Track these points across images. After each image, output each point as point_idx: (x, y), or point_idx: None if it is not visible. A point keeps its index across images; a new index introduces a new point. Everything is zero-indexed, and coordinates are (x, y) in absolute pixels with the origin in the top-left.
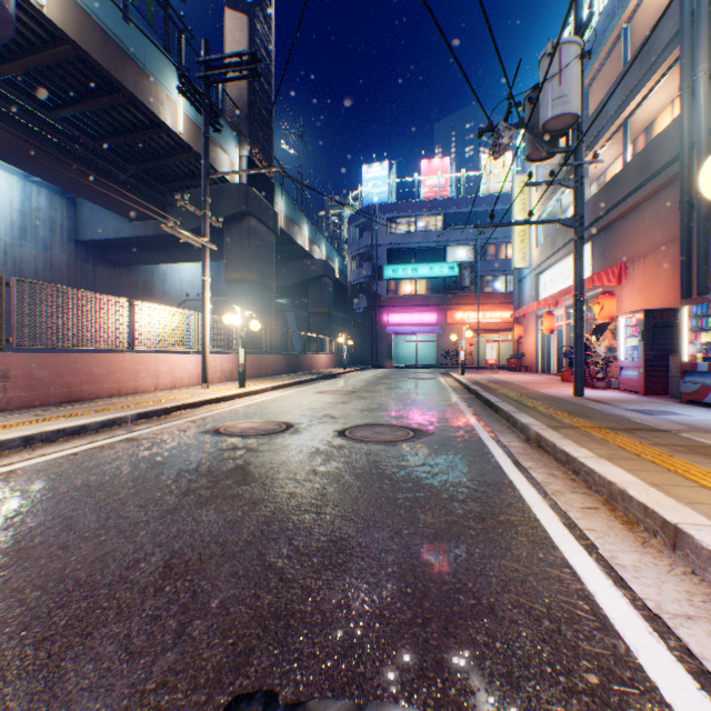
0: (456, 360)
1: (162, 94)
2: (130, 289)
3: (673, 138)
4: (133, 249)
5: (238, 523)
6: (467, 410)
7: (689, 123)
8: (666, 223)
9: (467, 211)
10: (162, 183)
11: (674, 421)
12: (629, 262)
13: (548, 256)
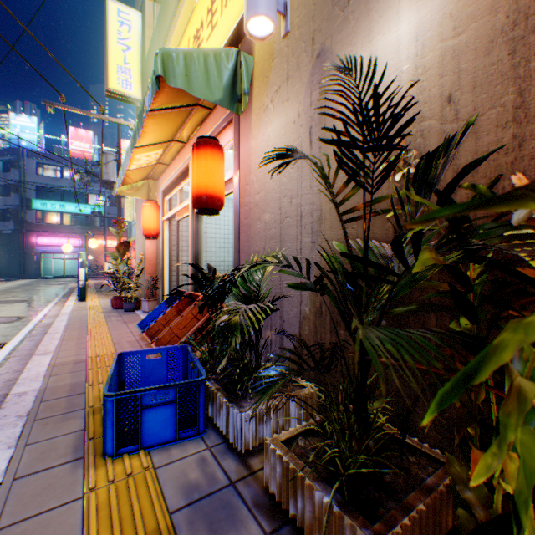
0: (98, 272)
1: None
2: None
3: None
4: None
5: None
6: (63, 294)
7: None
8: None
9: None
10: None
11: None
12: None
13: None
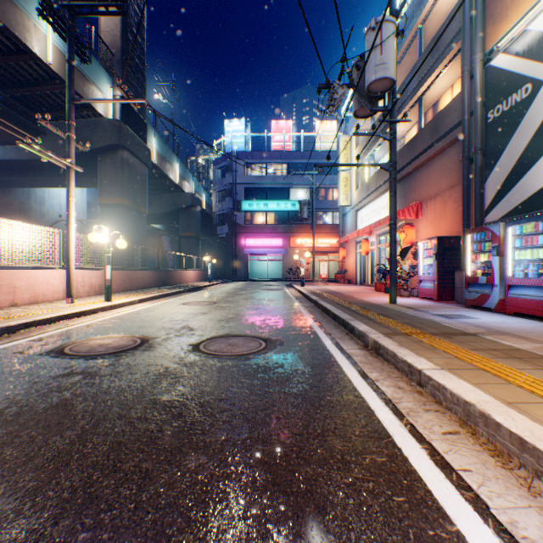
0: (297, 275)
1: (29, 22)
2: (4, 209)
3: (456, 109)
4: (6, 171)
5: (4, 526)
6: (310, 317)
7: (468, 98)
8: (449, 174)
9: (305, 162)
10: (35, 111)
11: (473, 324)
12: (424, 202)
13: (364, 197)
